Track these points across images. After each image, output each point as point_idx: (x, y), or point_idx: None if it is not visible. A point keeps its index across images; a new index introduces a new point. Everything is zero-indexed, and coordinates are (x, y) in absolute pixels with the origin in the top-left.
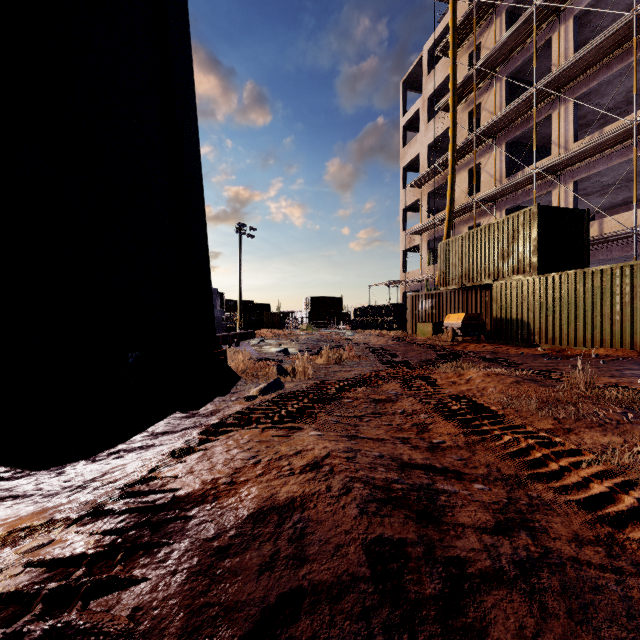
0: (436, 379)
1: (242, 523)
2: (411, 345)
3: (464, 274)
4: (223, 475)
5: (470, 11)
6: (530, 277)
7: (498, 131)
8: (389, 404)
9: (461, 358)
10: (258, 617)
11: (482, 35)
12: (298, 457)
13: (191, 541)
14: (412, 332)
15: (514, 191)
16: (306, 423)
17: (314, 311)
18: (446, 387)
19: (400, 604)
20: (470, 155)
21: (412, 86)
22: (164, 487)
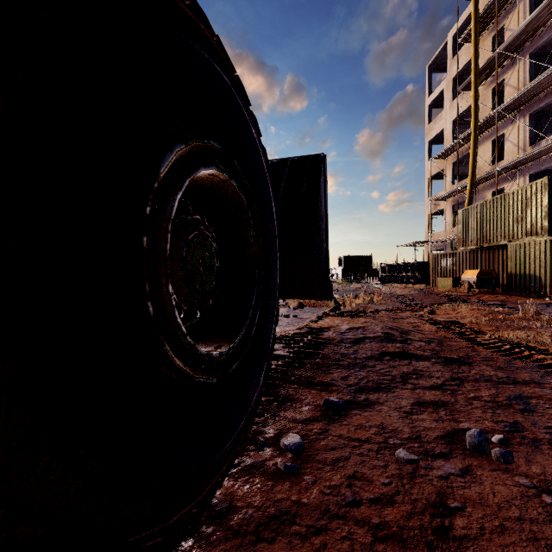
0: (436, 312)
1: (346, 329)
2: (430, 295)
3: (482, 236)
4: (333, 324)
5: (492, 1)
6: (541, 238)
7: (521, 105)
8: (401, 319)
9: (466, 303)
10: (356, 339)
11: (505, 18)
12: (359, 321)
13: (333, 331)
14: (434, 285)
15: (537, 158)
16: (358, 317)
17: (347, 268)
18: (441, 315)
19: (390, 339)
20: (493, 127)
21: (437, 68)
22: (315, 326)
